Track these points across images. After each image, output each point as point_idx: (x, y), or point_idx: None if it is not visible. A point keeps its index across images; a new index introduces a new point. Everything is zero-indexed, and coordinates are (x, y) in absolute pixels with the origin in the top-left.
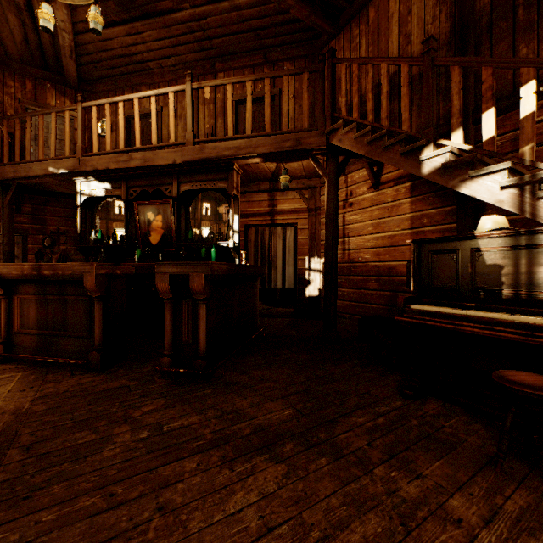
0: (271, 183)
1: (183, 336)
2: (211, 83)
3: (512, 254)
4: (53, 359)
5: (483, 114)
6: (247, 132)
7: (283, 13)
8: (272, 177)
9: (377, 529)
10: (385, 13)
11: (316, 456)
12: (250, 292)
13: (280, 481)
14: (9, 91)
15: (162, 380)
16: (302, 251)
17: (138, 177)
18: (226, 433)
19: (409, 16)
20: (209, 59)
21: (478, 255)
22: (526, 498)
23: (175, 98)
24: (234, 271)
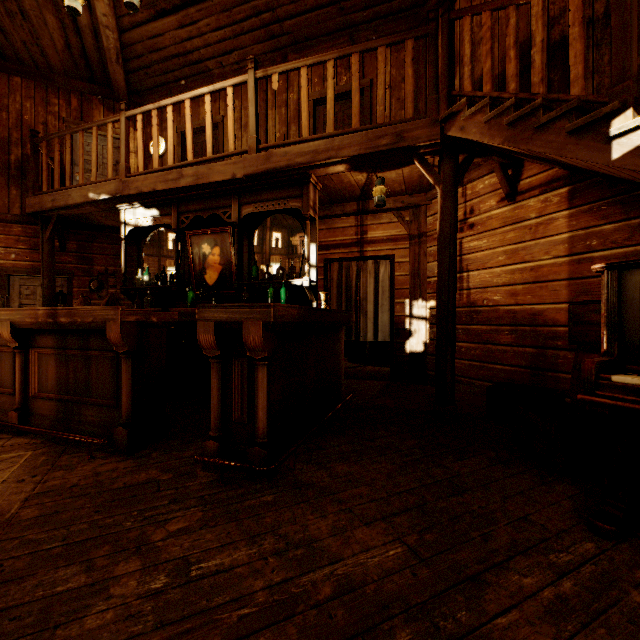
0: (360, 203)
1: (236, 411)
2: (280, 68)
3: None
4: (68, 435)
5: None
6: (327, 130)
7: None
8: (361, 195)
9: None
10: None
11: None
12: (332, 346)
13: None
14: (53, 110)
15: (206, 473)
16: (401, 292)
17: (191, 200)
18: (291, 593)
19: None
20: (279, 50)
21: None
22: None
23: (238, 104)
24: (309, 318)
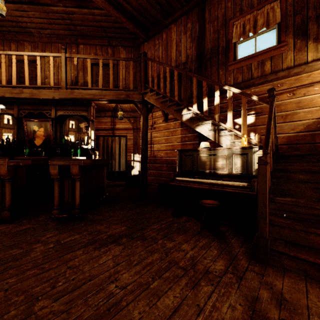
0: (113, 113)
1: (66, 198)
2: (78, 56)
3: (209, 157)
4: None
5: (203, 100)
6: (99, 87)
7: (119, 23)
8: (113, 110)
9: (157, 257)
10: (170, 38)
11: (136, 241)
12: (101, 173)
13: (121, 251)
14: None
15: (53, 222)
16: (130, 151)
17: (27, 104)
18: (95, 239)
19: (180, 43)
20: (74, 36)
21: (199, 157)
22: (206, 241)
23: None
24: (94, 163)
